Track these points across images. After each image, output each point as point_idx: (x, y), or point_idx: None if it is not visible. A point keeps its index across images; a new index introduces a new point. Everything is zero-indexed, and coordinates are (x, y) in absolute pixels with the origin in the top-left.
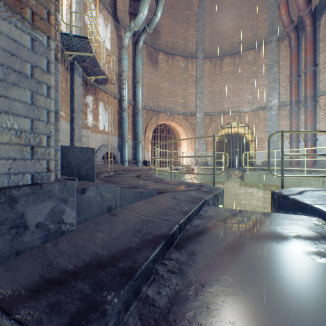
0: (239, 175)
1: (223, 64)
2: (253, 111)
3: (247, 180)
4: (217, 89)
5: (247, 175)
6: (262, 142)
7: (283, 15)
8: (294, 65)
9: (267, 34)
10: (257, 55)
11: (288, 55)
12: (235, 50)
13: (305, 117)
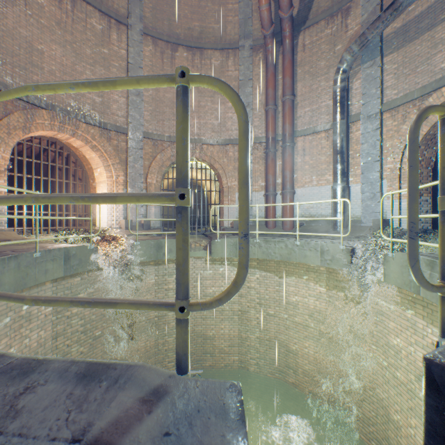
0: (204, 245)
1: (176, 58)
2: (221, 145)
3: (217, 252)
4: (166, 97)
5: (218, 245)
6: (232, 193)
7: (264, 4)
8: (271, 88)
9: (239, 35)
10: (226, 61)
11: (263, 74)
12: (194, 41)
13: (284, 162)
